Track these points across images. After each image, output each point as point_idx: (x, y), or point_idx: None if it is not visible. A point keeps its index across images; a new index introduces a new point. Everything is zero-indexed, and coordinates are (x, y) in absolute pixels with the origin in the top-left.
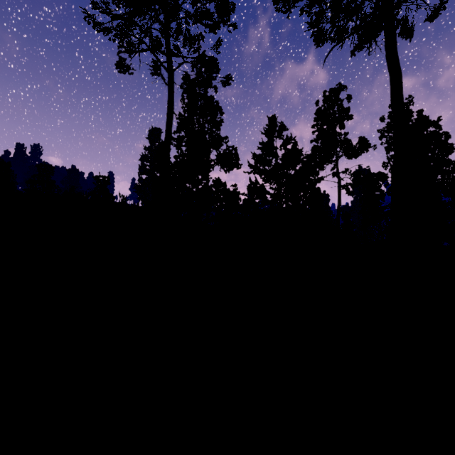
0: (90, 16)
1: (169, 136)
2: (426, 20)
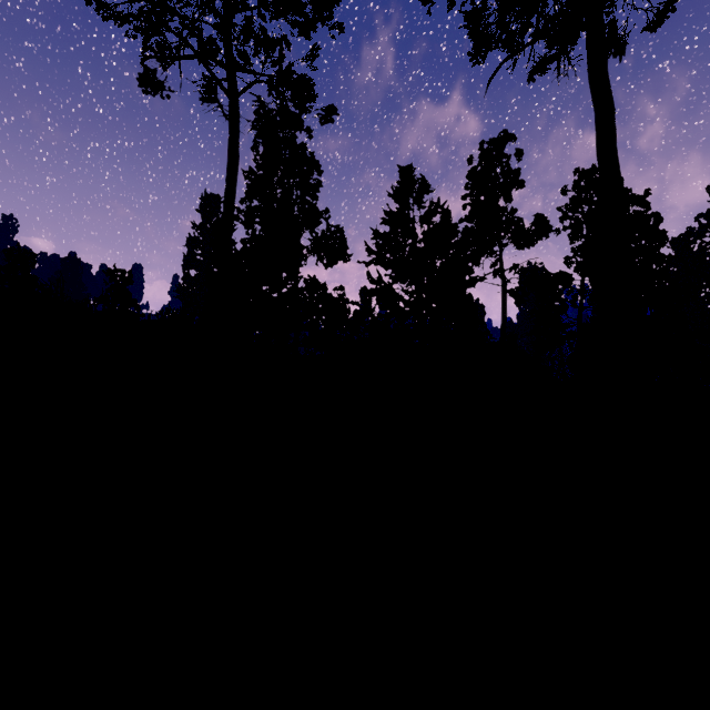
0: None
1: (231, 203)
2: (645, 28)
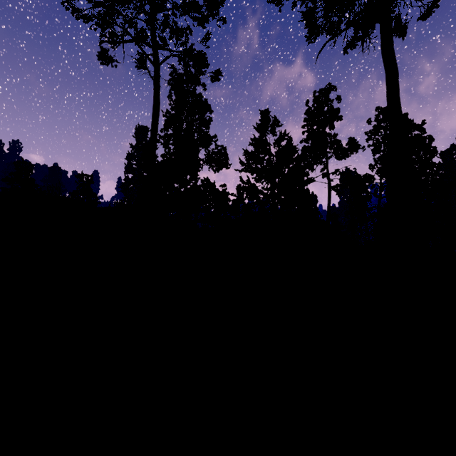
0: (68, 1)
1: (155, 132)
2: (419, 18)
